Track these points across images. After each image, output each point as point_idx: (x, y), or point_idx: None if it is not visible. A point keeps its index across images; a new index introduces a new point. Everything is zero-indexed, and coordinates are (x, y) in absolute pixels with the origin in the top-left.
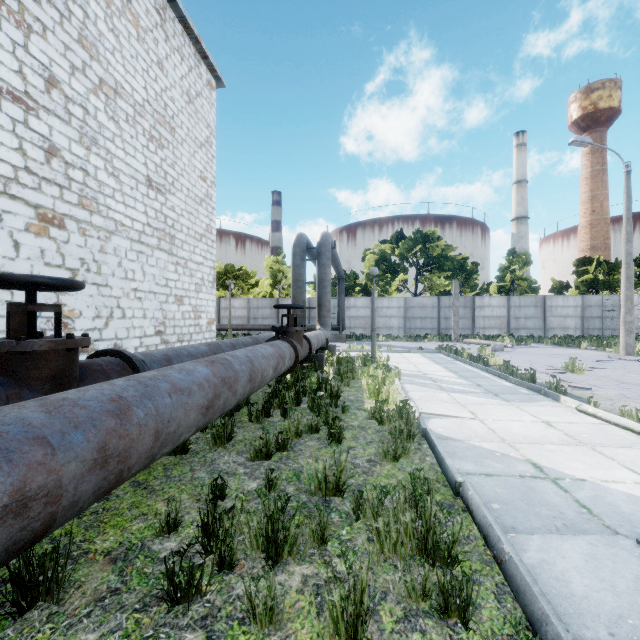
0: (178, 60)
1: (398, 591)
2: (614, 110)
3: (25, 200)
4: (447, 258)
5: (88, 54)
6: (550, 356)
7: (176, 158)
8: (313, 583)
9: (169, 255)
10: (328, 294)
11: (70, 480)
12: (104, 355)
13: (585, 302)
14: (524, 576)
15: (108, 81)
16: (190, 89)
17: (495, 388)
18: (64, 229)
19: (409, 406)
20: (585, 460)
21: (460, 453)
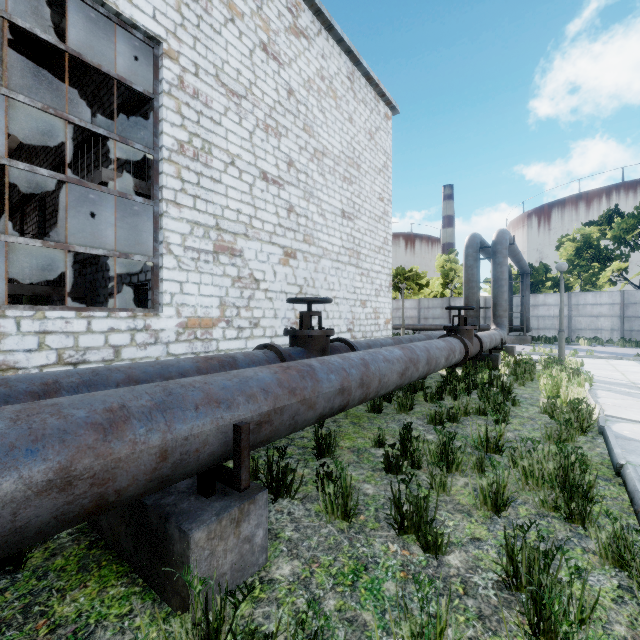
0: (362, 109)
1: (533, 500)
2: None
3: (278, 244)
4: None
5: (308, 135)
6: None
7: (361, 189)
8: (472, 486)
9: (356, 268)
10: (505, 293)
11: (353, 388)
12: (336, 341)
13: None
14: None
15: (319, 148)
16: (371, 128)
17: None
18: (296, 259)
19: (586, 404)
20: None
21: None
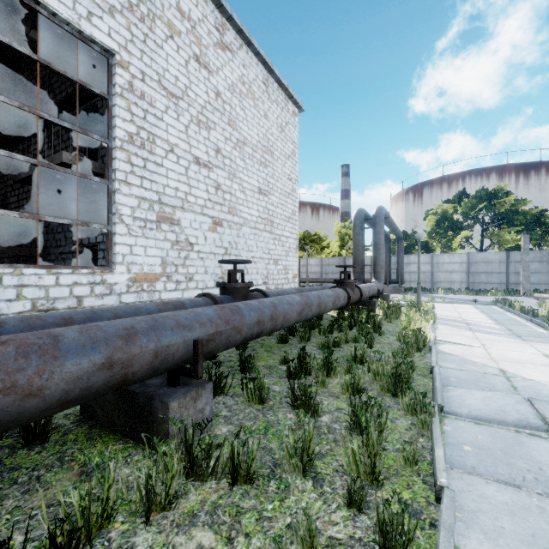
0: (275, 107)
1: (376, 387)
2: None
3: (208, 215)
4: (518, 213)
5: (232, 128)
6: None
7: (274, 171)
8: (342, 383)
9: (270, 234)
10: (381, 255)
11: (266, 321)
12: (254, 291)
13: None
14: (437, 390)
15: (240, 139)
16: (282, 122)
17: (524, 332)
18: (222, 227)
19: (423, 332)
20: (548, 373)
21: (450, 360)
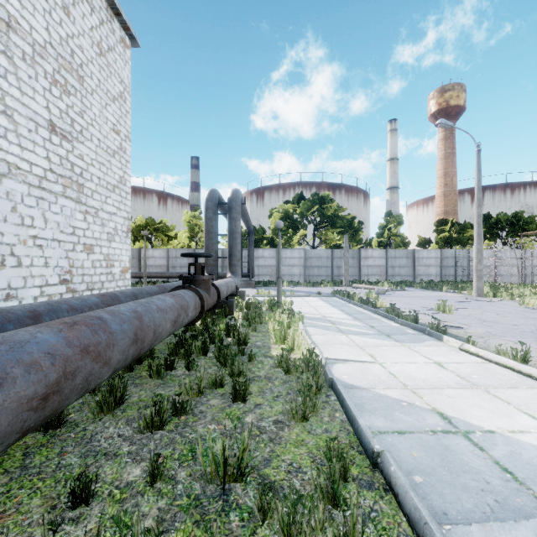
0: (87, 10)
1: None
2: (461, 107)
3: None
4: (339, 217)
5: None
6: (422, 298)
7: (85, 107)
8: None
9: (77, 203)
10: (238, 245)
11: None
12: None
13: (443, 254)
14: None
15: None
16: (101, 42)
17: (386, 329)
18: None
19: (315, 354)
20: (485, 406)
21: (368, 405)
